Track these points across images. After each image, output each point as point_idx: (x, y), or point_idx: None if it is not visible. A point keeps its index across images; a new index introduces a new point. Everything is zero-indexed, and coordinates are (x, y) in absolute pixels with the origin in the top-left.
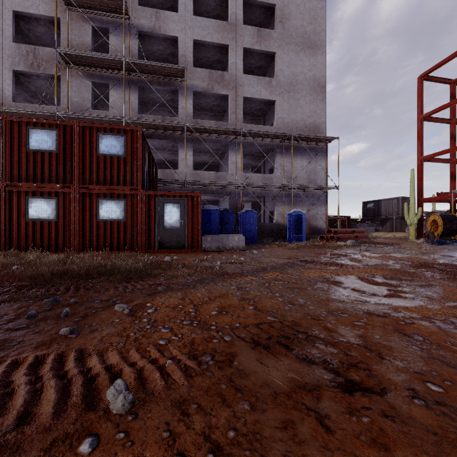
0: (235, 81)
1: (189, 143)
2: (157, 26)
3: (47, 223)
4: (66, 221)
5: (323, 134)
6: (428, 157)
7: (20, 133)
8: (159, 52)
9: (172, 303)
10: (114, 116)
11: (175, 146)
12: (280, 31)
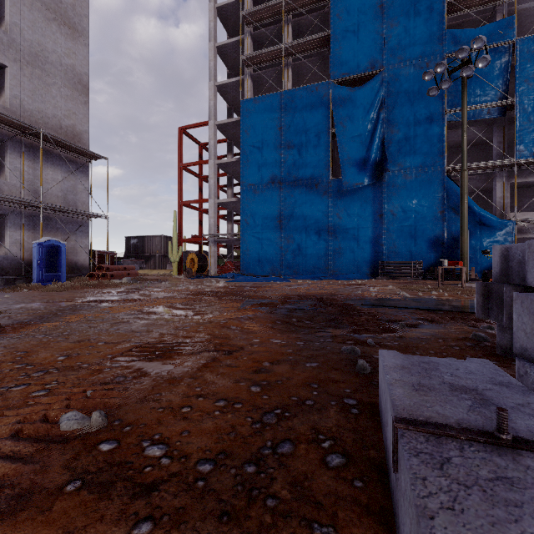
0: None
1: None
2: None
3: None
4: None
5: (87, 147)
6: (186, 203)
7: None
8: None
9: None
10: None
11: None
12: None
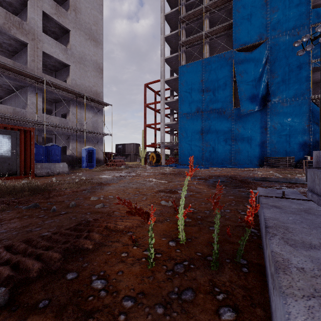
0: (35, 35)
1: None
2: None
3: None
4: None
5: (102, 100)
6: (148, 125)
7: None
8: None
9: (111, 194)
10: None
11: None
12: (74, 17)
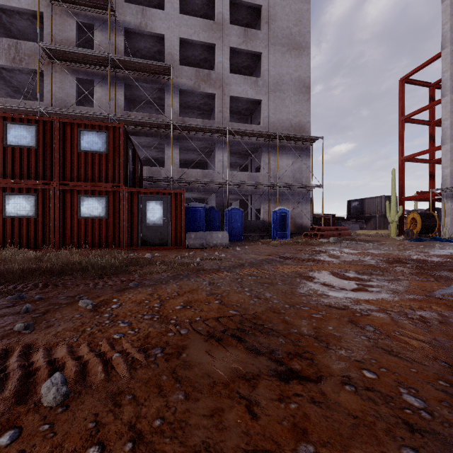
0: (222, 80)
1: (176, 140)
2: (143, 24)
3: (26, 220)
4: (46, 217)
5: (308, 134)
6: (408, 157)
7: None
8: (146, 49)
9: (139, 298)
10: (99, 113)
11: (162, 143)
12: (267, 31)
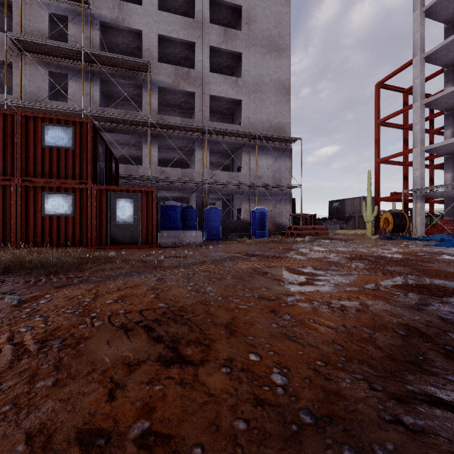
0: (202, 79)
1: (154, 138)
2: (120, 18)
3: None
4: (7, 215)
5: (288, 135)
6: (383, 159)
7: None
8: (124, 45)
9: (74, 294)
10: (72, 108)
11: (141, 141)
12: (247, 32)
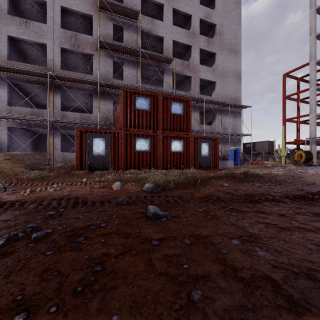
0: (196, 68)
1: None
2: (152, 29)
3: (145, 153)
4: (154, 152)
5: (240, 103)
6: (289, 119)
7: (130, 98)
8: (145, 43)
9: None
10: (134, 85)
11: None
12: (219, 40)
